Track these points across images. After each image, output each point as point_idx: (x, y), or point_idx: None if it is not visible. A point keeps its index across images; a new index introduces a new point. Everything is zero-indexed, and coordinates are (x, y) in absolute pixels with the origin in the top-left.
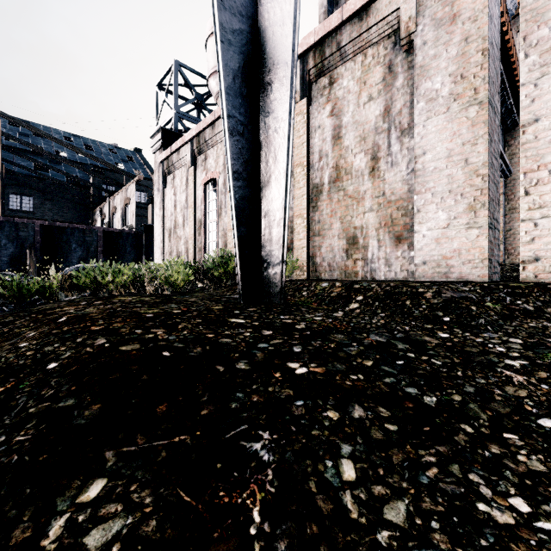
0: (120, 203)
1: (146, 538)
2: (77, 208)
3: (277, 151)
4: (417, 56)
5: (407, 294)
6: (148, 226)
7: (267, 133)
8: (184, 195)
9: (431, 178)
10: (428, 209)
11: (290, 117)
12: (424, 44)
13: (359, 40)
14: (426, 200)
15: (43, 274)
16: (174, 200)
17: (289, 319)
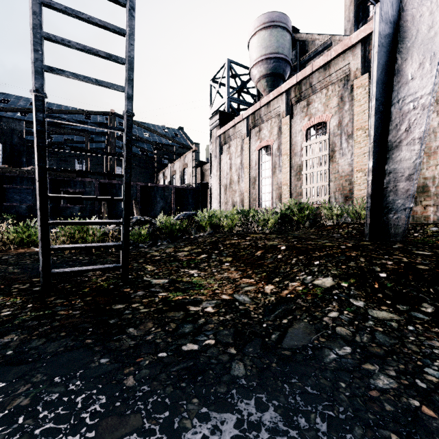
0: (179, 168)
1: None
2: (147, 173)
3: (412, 122)
4: None
5: None
6: (203, 184)
7: (400, 109)
8: (239, 159)
9: None
10: None
11: (431, 94)
12: None
13: None
14: None
15: None
16: (229, 163)
17: None
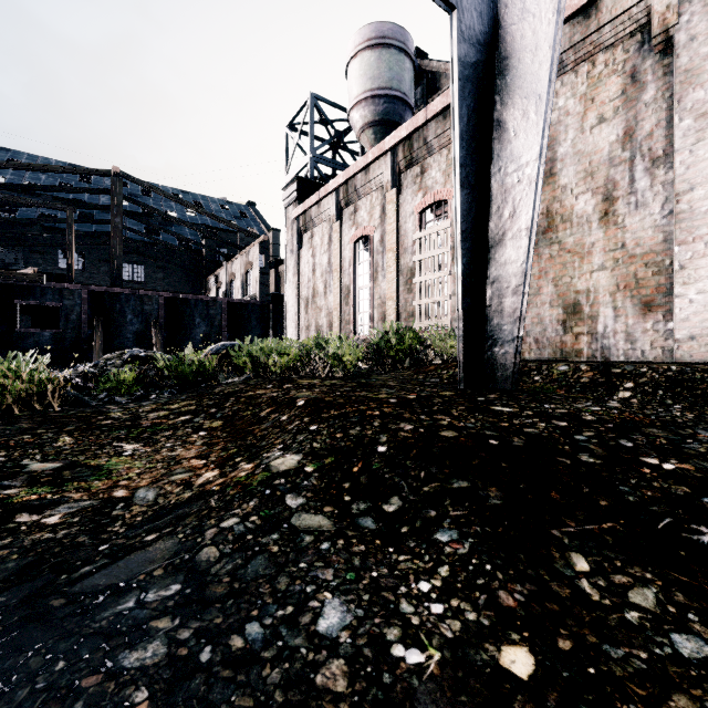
0: (240, 269)
1: (688, 605)
2: (190, 276)
3: (517, 204)
4: (679, 57)
5: (706, 381)
6: (276, 296)
7: (502, 182)
8: (326, 256)
9: (704, 222)
10: (698, 265)
11: (540, 161)
12: (691, 40)
13: (584, 44)
14: (695, 252)
15: (167, 352)
16: (312, 263)
17: (561, 409)
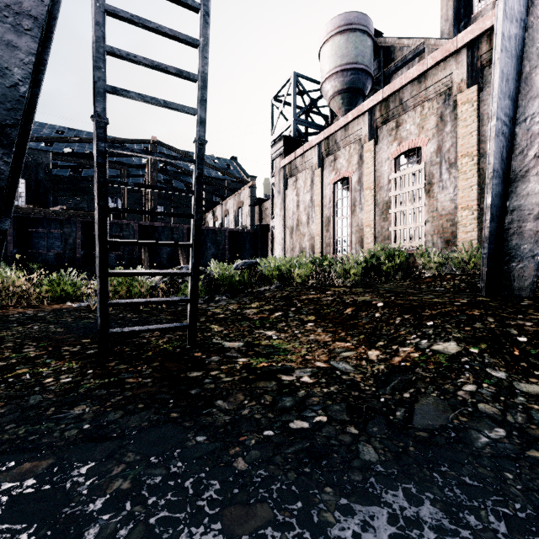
0: (233, 206)
1: None
2: None
3: None
4: None
5: None
6: (263, 225)
7: (527, 129)
8: (309, 195)
9: None
10: None
11: None
12: None
13: None
14: None
15: None
16: (296, 200)
17: None
